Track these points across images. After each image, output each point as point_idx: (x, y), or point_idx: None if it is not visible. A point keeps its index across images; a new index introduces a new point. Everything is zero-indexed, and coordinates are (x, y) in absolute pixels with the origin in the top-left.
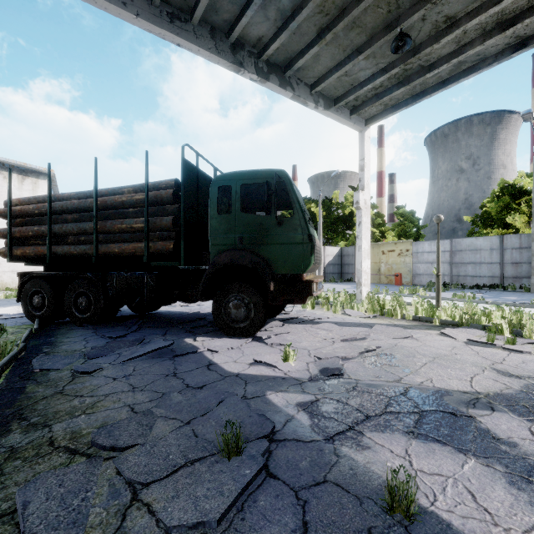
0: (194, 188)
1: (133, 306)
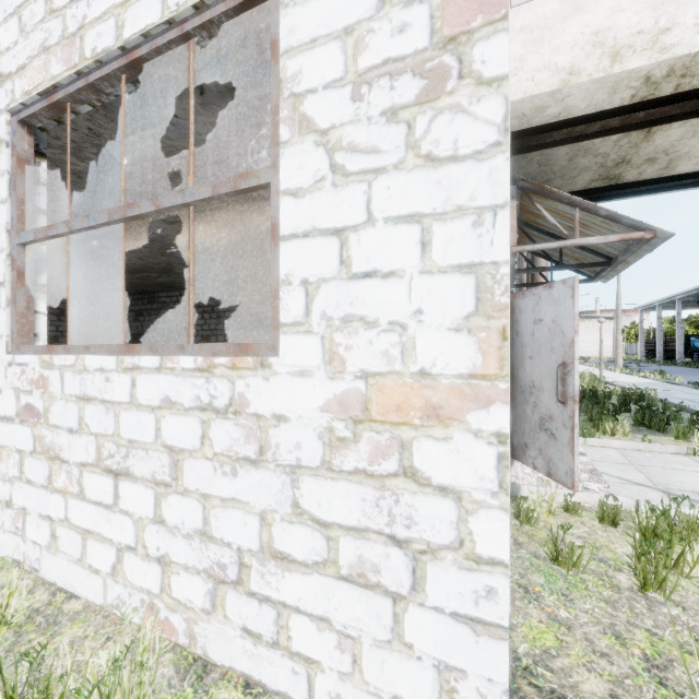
0: (686, 338)
1: (669, 360)
